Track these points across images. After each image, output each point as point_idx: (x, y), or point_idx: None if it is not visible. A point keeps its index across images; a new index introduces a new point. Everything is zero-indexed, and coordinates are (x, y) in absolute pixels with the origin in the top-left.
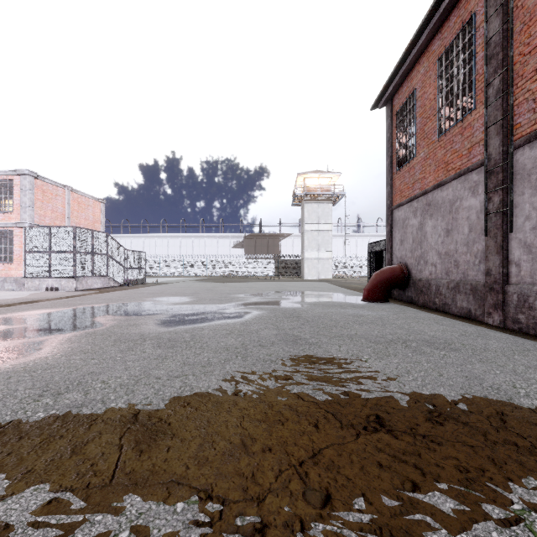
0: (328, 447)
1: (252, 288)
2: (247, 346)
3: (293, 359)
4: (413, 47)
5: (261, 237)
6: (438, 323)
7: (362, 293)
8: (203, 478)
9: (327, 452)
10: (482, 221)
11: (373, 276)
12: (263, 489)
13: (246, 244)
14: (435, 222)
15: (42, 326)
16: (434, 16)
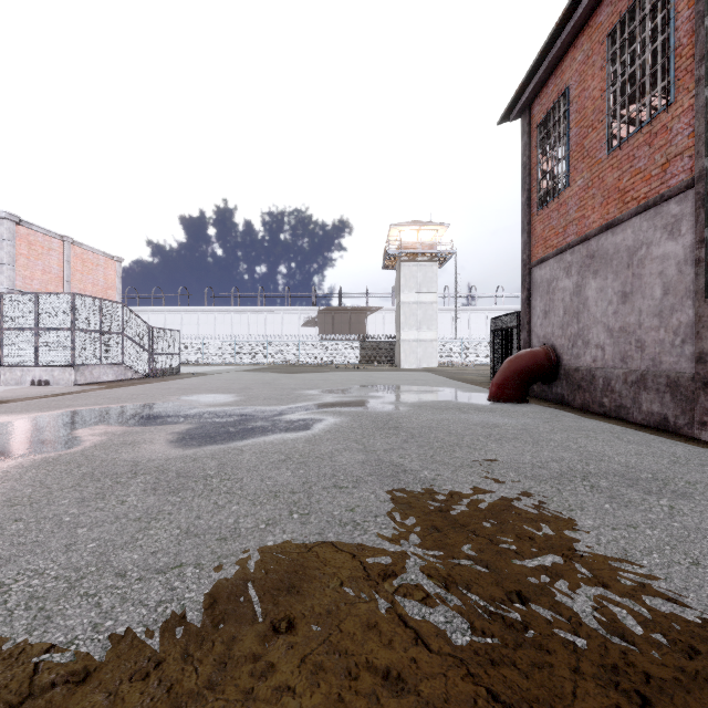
0: None
1: (328, 381)
2: (313, 487)
3: (395, 520)
4: (567, 20)
5: (341, 311)
6: (621, 439)
7: (484, 388)
8: None
9: None
10: (687, 278)
11: (505, 364)
12: None
13: (320, 321)
14: (602, 283)
15: None
16: None
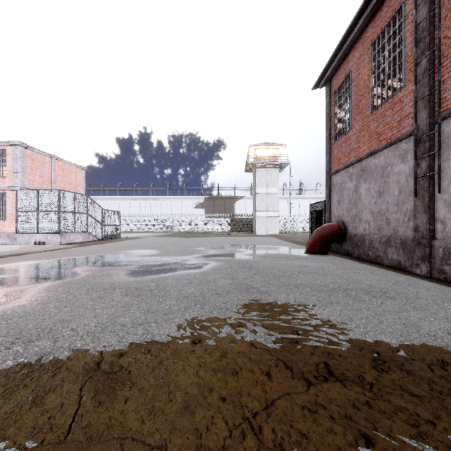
0: (281, 398)
1: (211, 242)
2: (205, 294)
3: (246, 307)
4: (349, 34)
5: (218, 198)
6: (372, 273)
7: (304, 246)
8: (158, 433)
9: (280, 404)
10: (410, 184)
11: (315, 232)
12: (217, 447)
13: (206, 205)
14: (368, 185)
15: (25, 276)
16: (368, 7)
